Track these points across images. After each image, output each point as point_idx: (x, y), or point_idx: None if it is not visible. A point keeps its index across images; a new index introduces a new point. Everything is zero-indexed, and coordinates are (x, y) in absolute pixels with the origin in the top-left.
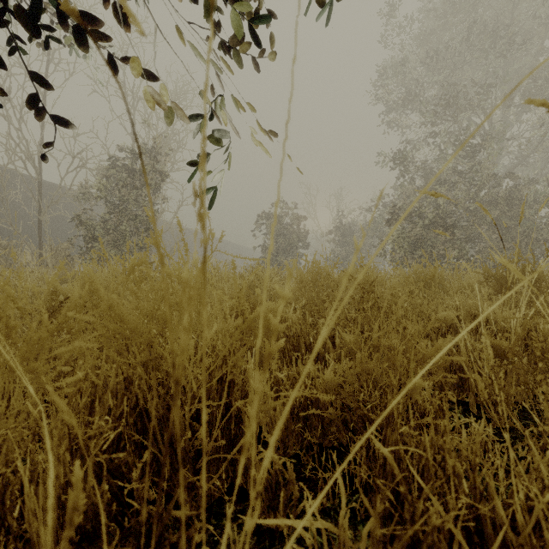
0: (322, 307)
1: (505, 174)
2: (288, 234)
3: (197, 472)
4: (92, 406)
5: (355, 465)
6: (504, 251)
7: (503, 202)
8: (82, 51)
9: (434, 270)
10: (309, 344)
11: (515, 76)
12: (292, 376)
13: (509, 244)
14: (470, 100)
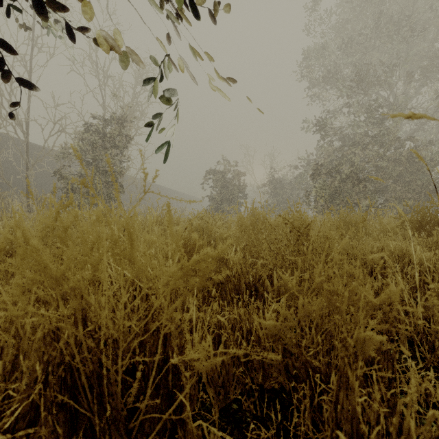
0: (260, 248)
1: (407, 137)
2: (230, 187)
3: (130, 431)
4: (15, 361)
5: (297, 412)
6: (407, 200)
7: (406, 160)
8: (46, 19)
9: (365, 215)
10: (248, 282)
11: (415, 58)
12: (233, 317)
13: (410, 195)
14: (378, 78)
